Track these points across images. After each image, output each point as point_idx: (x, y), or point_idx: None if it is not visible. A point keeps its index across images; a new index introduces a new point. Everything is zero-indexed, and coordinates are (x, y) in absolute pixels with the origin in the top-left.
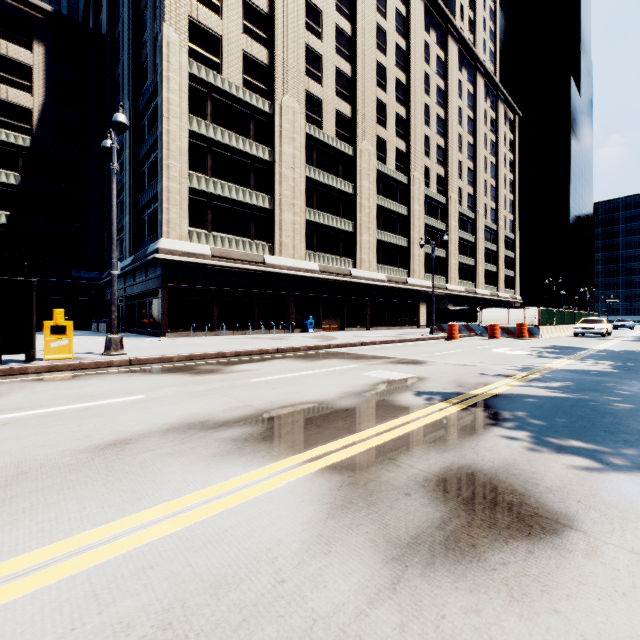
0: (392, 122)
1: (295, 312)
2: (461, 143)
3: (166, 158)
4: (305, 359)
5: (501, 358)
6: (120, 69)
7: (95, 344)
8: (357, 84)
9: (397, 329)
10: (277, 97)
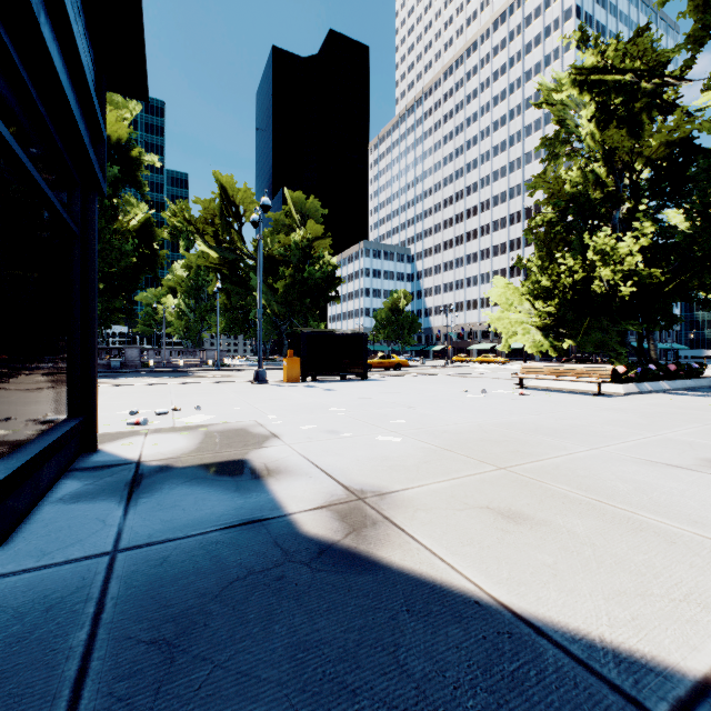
0: None
1: None
2: None
3: None
4: None
5: None
6: None
7: (301, 399)
8: None
9: None
10: None
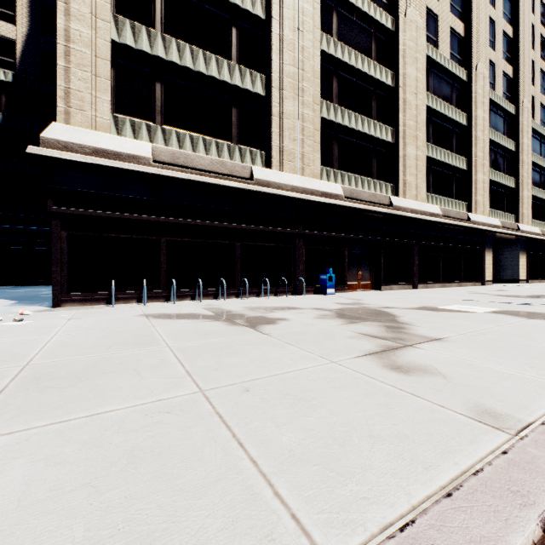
0: None
1: (305, 261)
2: (532, 36)
3: None
4: None
5: None
6: None
7: None
8: None
9: (454, 286)
10: None
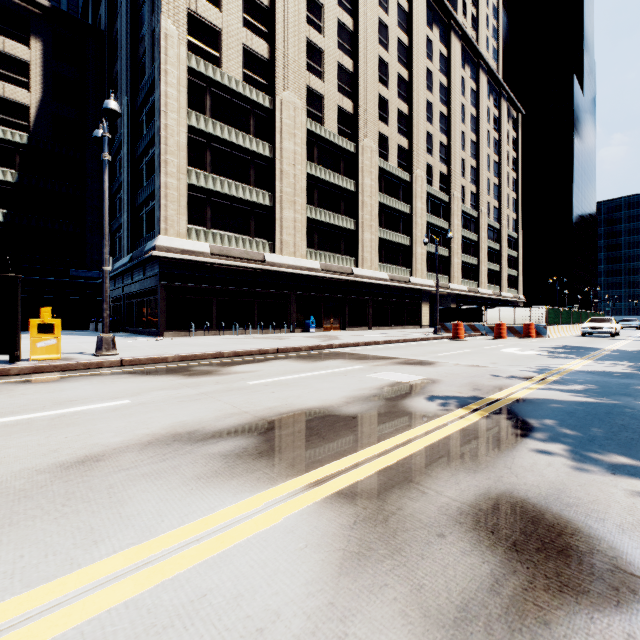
0: (394, 119)
1: (296, 311)
2: (464, 141)
3: (164, 153)
4: (307, 360)
5: (513, 359)
6: (118, 65)
7: (89, 344)
8: (359, 80)
9: (399, 329)
10: (278, 92)
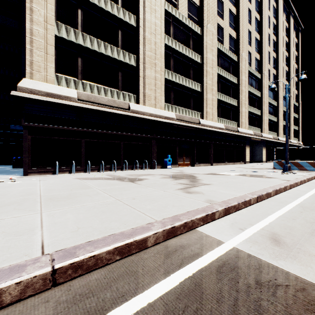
0: (227, 16)
1: (156, 151)
2: (269, 40)
3: (29, 1)
4: None
5: None
6: None
7: None
8: None
9: (231, 164)
10: None
